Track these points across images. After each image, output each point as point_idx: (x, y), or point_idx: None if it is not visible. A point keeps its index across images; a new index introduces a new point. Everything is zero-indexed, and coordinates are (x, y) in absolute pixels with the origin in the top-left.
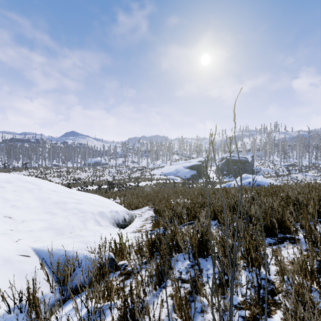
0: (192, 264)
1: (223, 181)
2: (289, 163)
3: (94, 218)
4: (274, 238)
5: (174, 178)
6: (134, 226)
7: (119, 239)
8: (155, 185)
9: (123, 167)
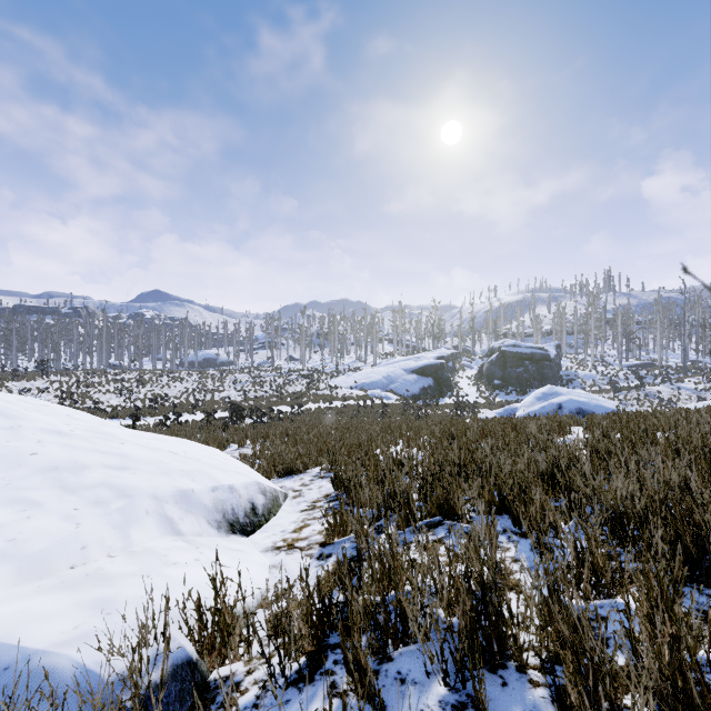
0: (456, 702)
1: (493, 401)
2: (640, 361)
3: (160, 514)
4: (710, 591)
5: (384, 395)
6: (279, 527)
7: (215, 595)
8: (339, 412)
9: (268, 371)
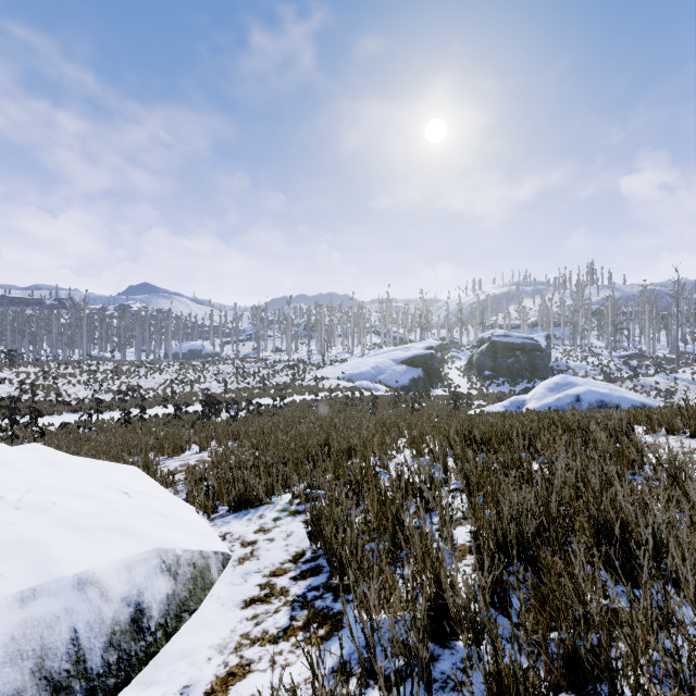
0: None
1: (486, 393)
2: (629, 351)
3: None
4: None
5: (372, 386)
6: (183, 669)
7: None
8: (325, 405)
9: (253, 362)
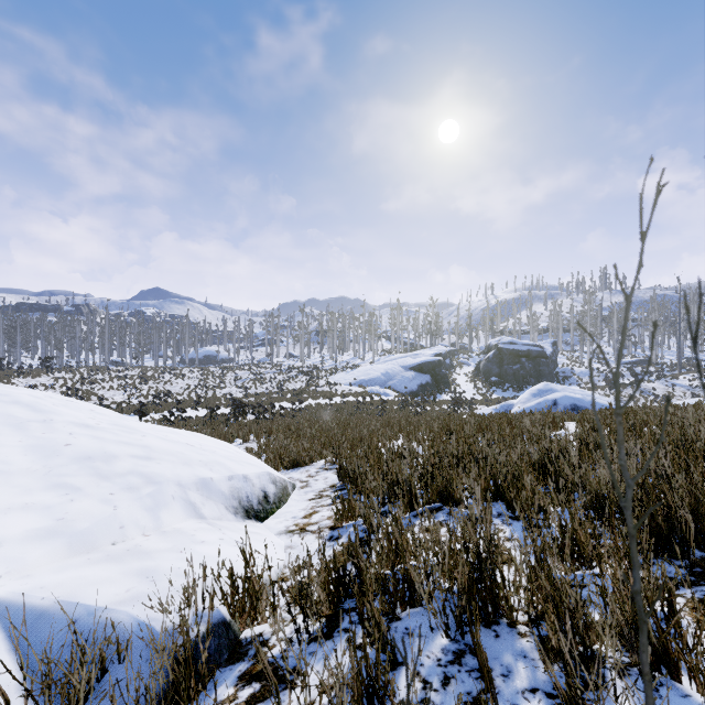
0: (456, 649)
1: (490, 398)
2: (635, 358)
3: (184, 499)
4: (678, 562)
5: (382, 391)
6: (290, 514)
7: (245, 566)
8: (338, 408)
9: (268, 368)
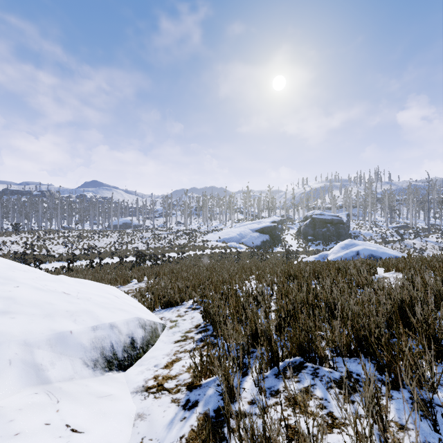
0: None
1: (308, 250)
2: (399, 224)
3: (26, 362)
4: None
5: (237, 246)
6: (153, 360)
7: None
8: (209, 257)
9: (163, 230)
